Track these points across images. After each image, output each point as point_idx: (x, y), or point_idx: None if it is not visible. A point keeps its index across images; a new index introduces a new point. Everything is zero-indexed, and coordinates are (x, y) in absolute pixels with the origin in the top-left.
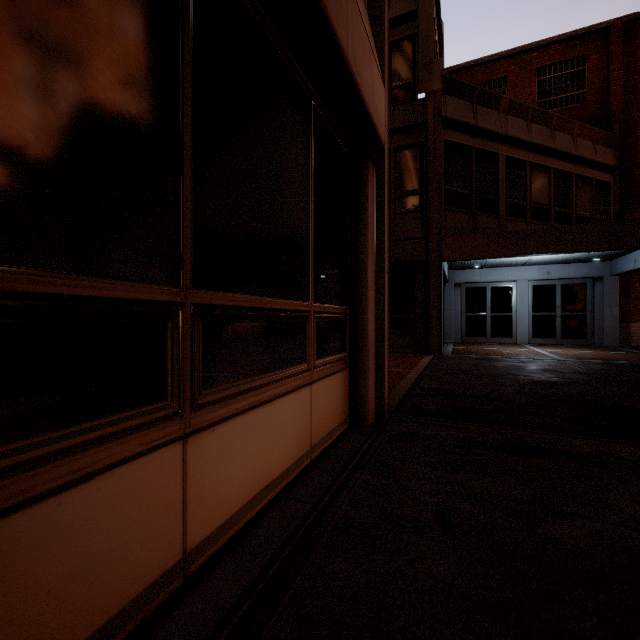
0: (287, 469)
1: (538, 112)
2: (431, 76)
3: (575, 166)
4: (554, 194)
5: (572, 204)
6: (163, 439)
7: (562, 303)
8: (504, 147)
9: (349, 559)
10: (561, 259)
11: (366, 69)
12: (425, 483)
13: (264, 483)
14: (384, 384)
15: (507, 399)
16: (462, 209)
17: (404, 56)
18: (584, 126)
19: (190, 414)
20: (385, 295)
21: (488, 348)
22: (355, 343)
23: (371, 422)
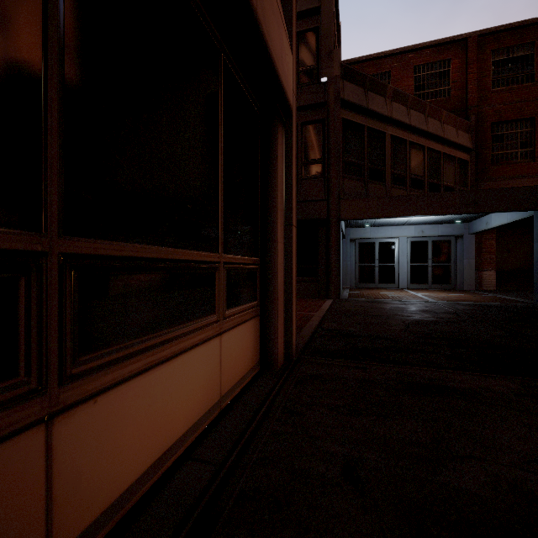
0: (193, 425)
1: (415, 101)
2: (332, 63)
3: (443, 146)
4: (427, 168)
5: (441, 176)
6: (11, 427)
7: (433, 256)
8: (389, 127)
9: (253, 537)
10: (432, 220)
11: (275, 32)
12: (331, 430)
13: (165, 446)
14: (292, 329)
15: (397, 338)
16: (357, 177)
17: (309, 45)
18: (449, 115)
19: (58, 388)
20: (293, 247)
21: (377, 292)
22: (265, 292)
23: (280, 365)
